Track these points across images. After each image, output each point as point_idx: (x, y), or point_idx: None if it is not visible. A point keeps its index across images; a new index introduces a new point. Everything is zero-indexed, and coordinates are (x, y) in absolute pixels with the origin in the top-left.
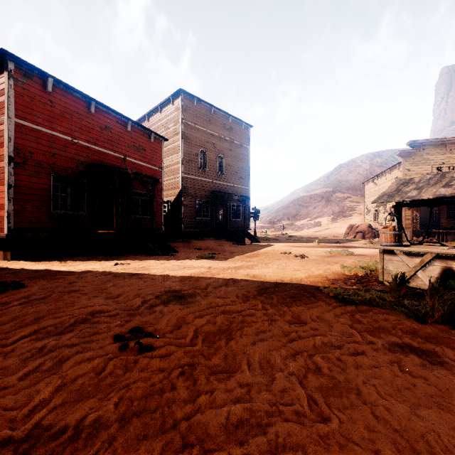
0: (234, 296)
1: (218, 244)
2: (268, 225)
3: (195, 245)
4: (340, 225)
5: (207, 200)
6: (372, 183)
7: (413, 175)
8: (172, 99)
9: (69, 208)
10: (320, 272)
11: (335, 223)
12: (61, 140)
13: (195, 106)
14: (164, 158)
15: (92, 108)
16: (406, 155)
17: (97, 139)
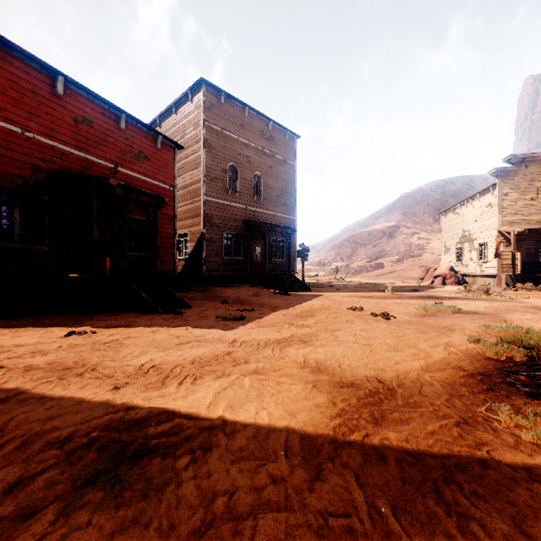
0: (282, 449)
1: (253, 294)
2: (317, 268)
3: (220, 296)
4: (408, 267)
5: (240, 232)
6: (453, 214)
7: (512, 201)
8: (190, 94)
9: (17, 240)
10: (443, 355)
11: (401, 265)
12: (2, 131)
13: (223, 105)
14: (180, 175)
15: (58, 87)
16: (503, 174)
17: (69, 136)
